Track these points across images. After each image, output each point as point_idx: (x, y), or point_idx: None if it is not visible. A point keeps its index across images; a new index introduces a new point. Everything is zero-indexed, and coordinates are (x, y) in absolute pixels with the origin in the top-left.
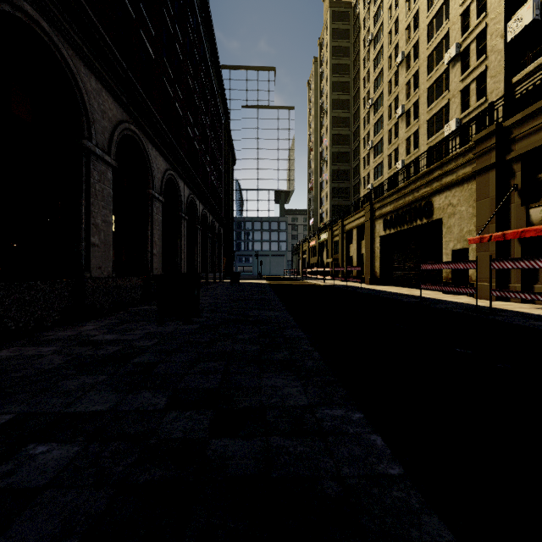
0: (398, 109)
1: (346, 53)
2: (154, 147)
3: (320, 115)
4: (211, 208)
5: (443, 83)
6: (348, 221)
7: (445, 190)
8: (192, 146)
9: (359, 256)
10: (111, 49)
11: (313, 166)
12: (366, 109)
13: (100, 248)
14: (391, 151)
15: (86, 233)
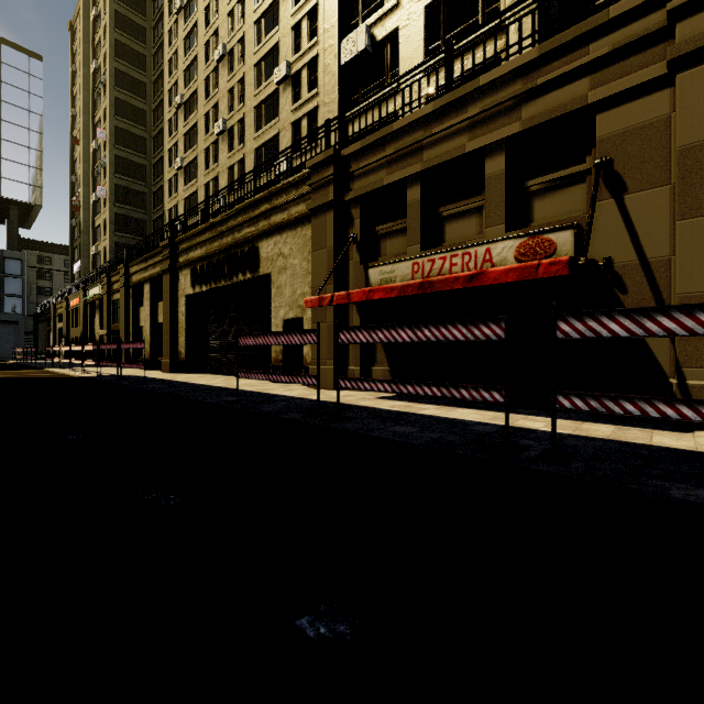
0: (218, 122)
1: (142, 9)
2: None
3: (93, 88)
4: None
5: (273, 107)
6: (137, 268)
7: (274, 232)
8: None
9: (155, 326)
10: None
11: (81, 171)
12: (173, 108)
13: None
14: (209, 179)
15: None
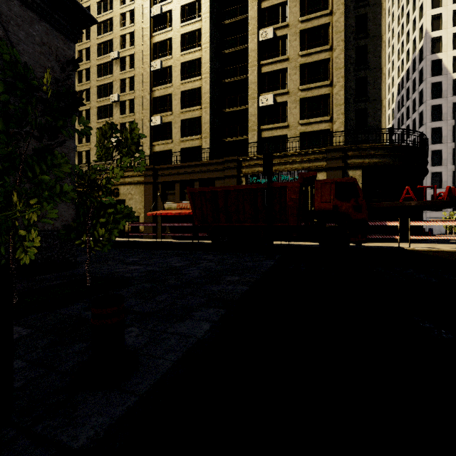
0: None
1: None
2: None
3: None
4: None
5: (109, 111)
6: None
7: (127, 185)
8: None
9: None
10: None
11: None
12: None
13: None
14: None
15: None
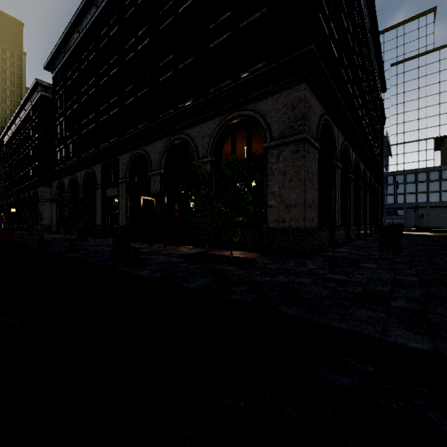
0: None
1: None
2: (351, 147)
3: None
4: (374, 173)
5: None
6: None
7: None
8: (364, 133)
9: None
10: (344, 110)
11: None
12: None
13: (337, 212)
14: None
15: (334, 205)
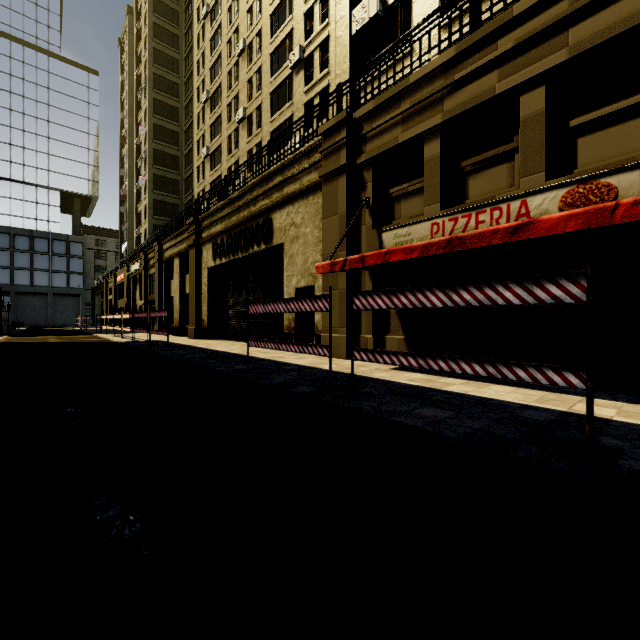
0: (239, 111)
1: (175, 19)
2: None
3: (137, 92)
4: None
5: (287, 91)
6: (168, 245)
7: (287, 203)
8: None
9: (183, 296)
10: None
11: (127, 165)
12: (201, 103)
13: None
14: (231, 163)
15: None
